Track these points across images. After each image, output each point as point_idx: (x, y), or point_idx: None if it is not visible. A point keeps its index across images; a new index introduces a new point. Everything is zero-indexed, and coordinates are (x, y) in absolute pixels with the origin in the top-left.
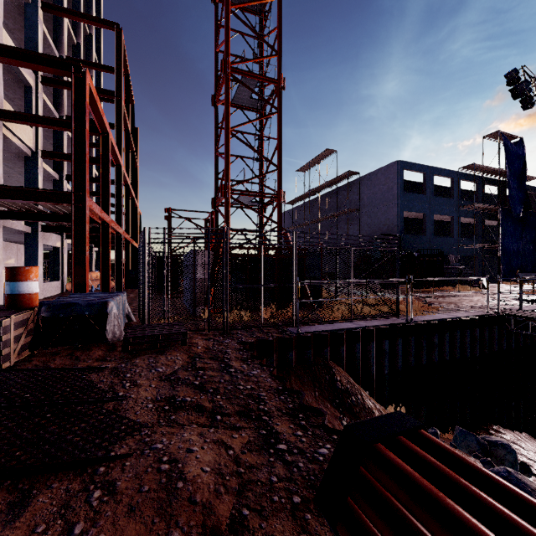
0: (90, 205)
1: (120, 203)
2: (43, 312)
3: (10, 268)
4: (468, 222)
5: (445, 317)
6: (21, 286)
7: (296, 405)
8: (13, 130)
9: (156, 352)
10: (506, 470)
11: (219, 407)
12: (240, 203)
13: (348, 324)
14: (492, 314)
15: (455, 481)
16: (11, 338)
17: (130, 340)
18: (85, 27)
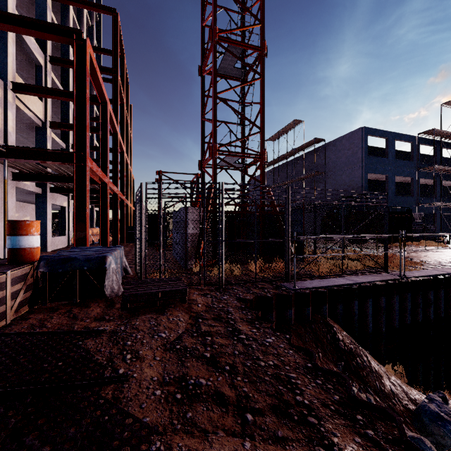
0: (90, 165)
1: (117, 167)
2: (41, 267)
3: (11, 222)
4: (425, 183)
5: (438, 273)
6: (22, 241)
7: (343, 397)
8: (25, 102)
9: (155, 310)
10: None
11: (245, 397)
12: (227, 163)
13: (342, 280)
14: None
15: None
16: (7, 295)
17: (129, 298)
18: (88, 19)
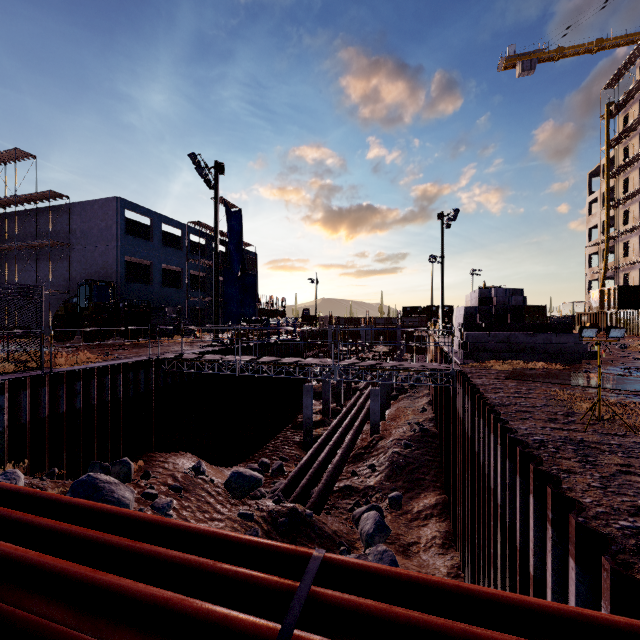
0: None
1: None
2: None
3: None
4: (204, 275)
5: (98, 365)
6: None
7: None
8: None
9: None
10: (88, 475)
11: None
12: None
13: None
14: (153, 358)
15: None
16: None
17: None
18: None
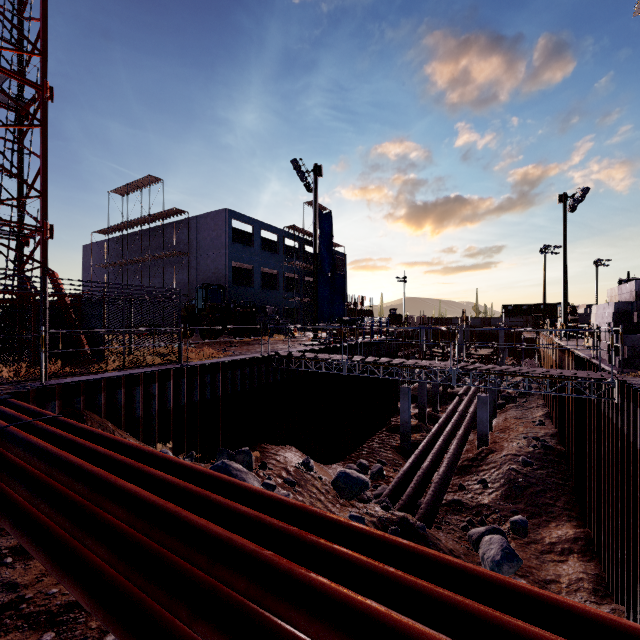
0: None
1: None
2: None
3: None
4: (296, 277)
5: (222, 360)
6: None
7: None
8: None
9: None
10: (222, 461)
11: None
12: None
13: (116, 373)
14: (265, 355)
15: None
16: None
17: None
18: None
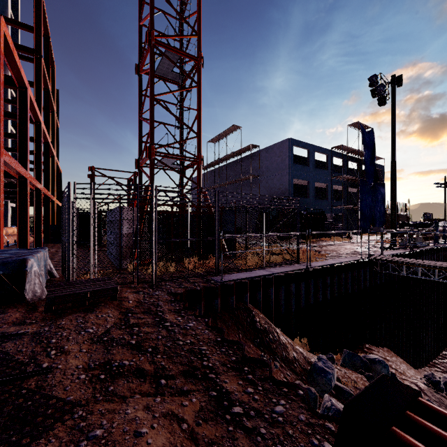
0: (6, 158)
1: (39, 160)
2: None
3: None
4: (337, 189)
5: (334, 263)
6: None
7: (239, 357)
8: None
9: (84, 310)
10: None
11: (162, 369)
12: (164, 164)
13: (262, 271)
14: (364, 259)
15: None
16: None
17: (54, 299)
18: None
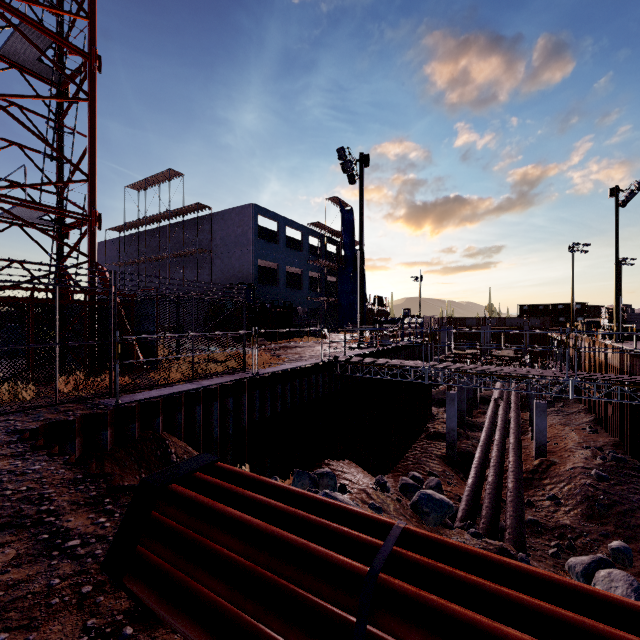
0: None
1: None
2: None
3: None
4: (315, 276)
5: (288, 367)
6: None
7: (103, 491)
8: None
9: None
10: (325, 492)
11: None
12: (17, 217)
13: (189, 385)
14: (325, 361)
15: (230, 490)
16: None
17: None
18: None
